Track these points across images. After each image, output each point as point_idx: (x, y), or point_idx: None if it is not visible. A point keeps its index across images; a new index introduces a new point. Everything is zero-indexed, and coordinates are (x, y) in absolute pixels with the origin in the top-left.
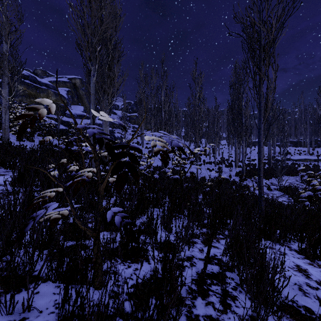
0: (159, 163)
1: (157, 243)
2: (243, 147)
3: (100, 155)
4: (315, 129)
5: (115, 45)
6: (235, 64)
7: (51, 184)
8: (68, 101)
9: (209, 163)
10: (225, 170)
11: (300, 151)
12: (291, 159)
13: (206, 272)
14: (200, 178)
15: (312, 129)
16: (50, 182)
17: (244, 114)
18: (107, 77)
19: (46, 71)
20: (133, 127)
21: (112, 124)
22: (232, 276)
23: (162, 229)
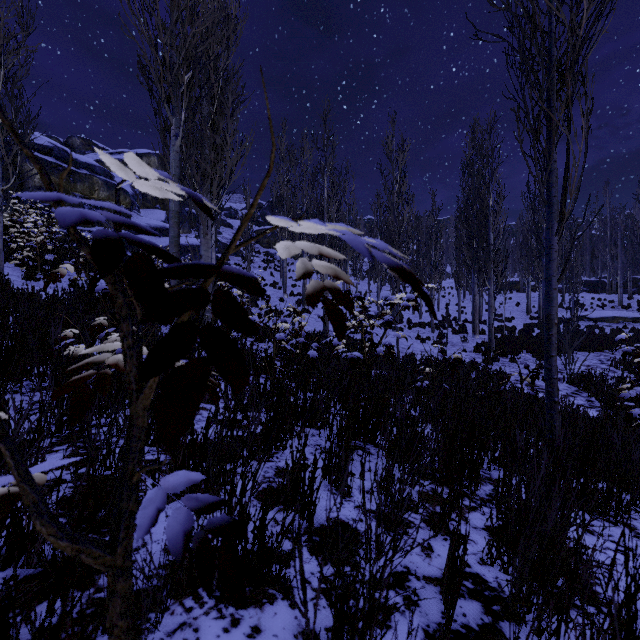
0: (318, 326)
1: (314, 529)
2: (489, 293)
3: None
4: (633, 257)
5: (227, 80)
6: (474, 125)
7: (63, 375)
8: (135, 199)
9: (421, 325)
10: (454, 340)
11: (603, 301)
12: (585, 318)
13: (449, 626)
14: (404, 357)
15: (628, 257)
16: (62, 372)
17: (492, 225)
18: (209, 146)
19: (91, 142)
20: (266, 253)
21: (223, 247)
22: (521, 636)
23: (326, 488)
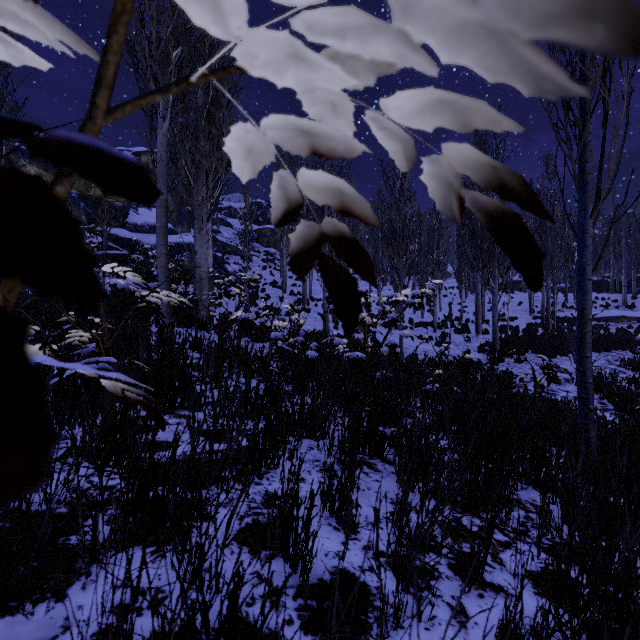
0: (318, 326)
1: (310, 588)
2: (494, 292)
3: (159, 301)
4: (637, 256)
5: None
6: None
7: None
8: None
9: (422, 325)
10: (457, 340)
11: (606, 300)
12: None
13: None
14: (408, 358)
15: (632, 256)
16: None
17: None
18: (204, 137)
19: None
20: (266, 253)
21: (222, 246)
22: None
23: (326, 521)
